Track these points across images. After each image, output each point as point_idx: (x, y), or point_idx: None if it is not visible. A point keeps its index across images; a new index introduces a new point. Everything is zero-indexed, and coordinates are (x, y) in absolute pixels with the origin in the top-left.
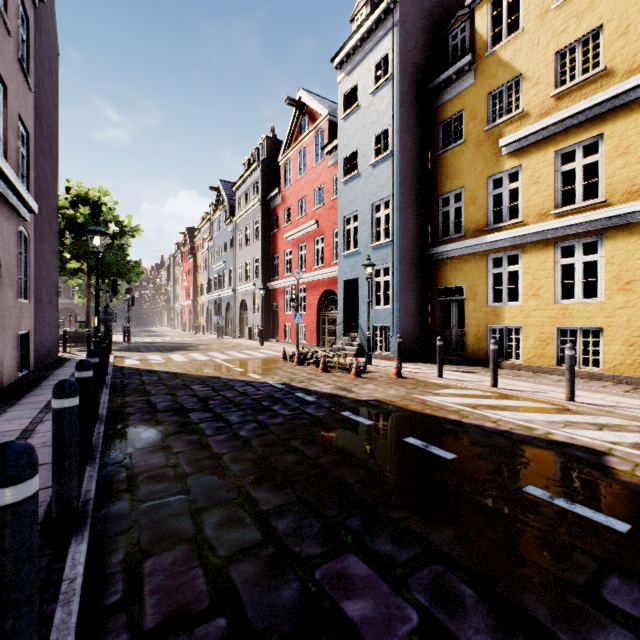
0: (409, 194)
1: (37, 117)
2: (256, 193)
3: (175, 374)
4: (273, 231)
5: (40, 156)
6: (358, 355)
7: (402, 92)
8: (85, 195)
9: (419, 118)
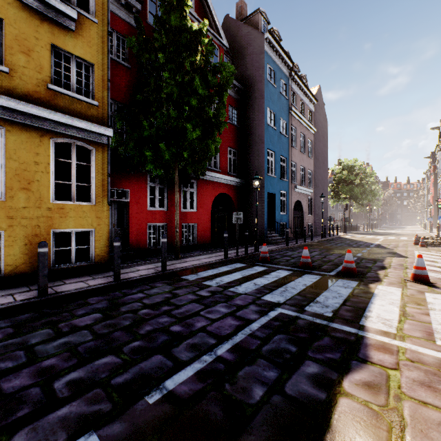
0: None
1: (316, 160)
2: None
3: (351, 239)
4: None
5: (318, 170)
6: None
7: None
8: (346, 165)
9: None
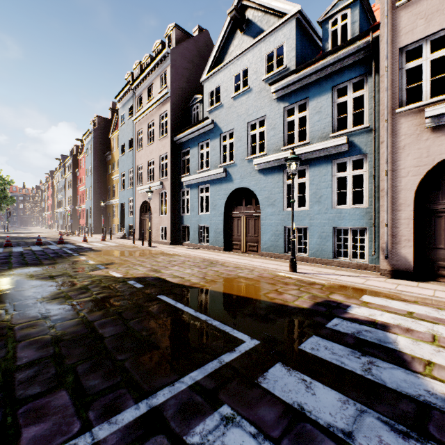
0: (97, 186)
1: None
2: (71, 168)
3: (16, 236)
4: (78, 185)
5: None
6: (86, 233)
7: (94, 157)
8: None
9: (102, 164)
